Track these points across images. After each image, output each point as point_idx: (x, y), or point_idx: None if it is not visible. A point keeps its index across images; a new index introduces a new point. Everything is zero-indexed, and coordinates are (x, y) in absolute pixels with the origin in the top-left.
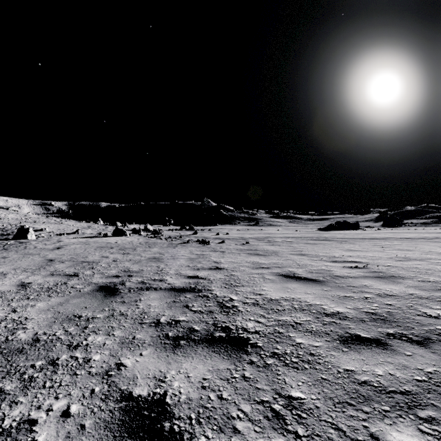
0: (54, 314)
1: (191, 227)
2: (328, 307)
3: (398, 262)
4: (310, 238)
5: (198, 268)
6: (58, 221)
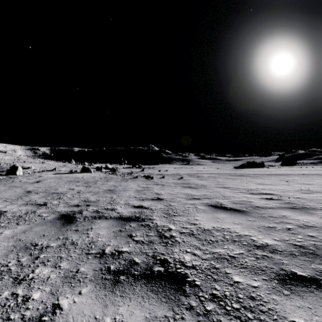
0: (15, 242)
1: (140, 166)
2: (256, 239)
3: (304, 194)
4: (229, 174)
5: (143, 199)
6: (42, 161)
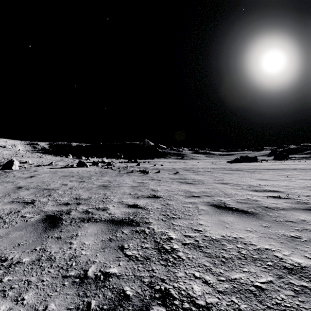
0: None
1: (135, 160)
2: (283, 255)
3: None
4: (225, 169)
5: (138, 196)
6: (40, 156)
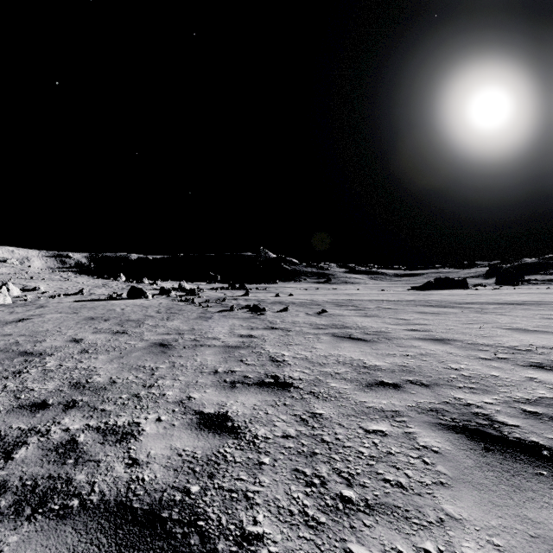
0: None
1: (242, 285)
2: None
3: None
4: (417, 303)
5: (233, 380)
6: (65, 277)
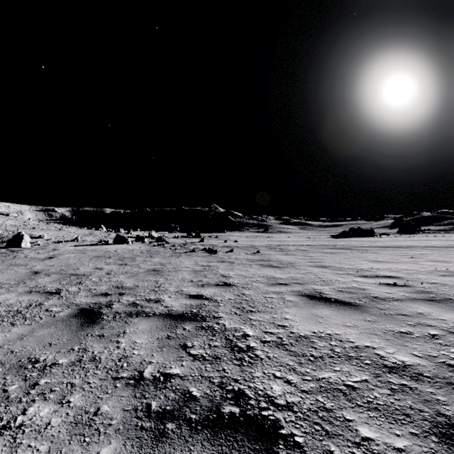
0: (4, 356)
1: (197, 234)
2: (385, 353)
3: (443, 277)
4: (326, 246)
5: (202, 284)
6: (59, 228)
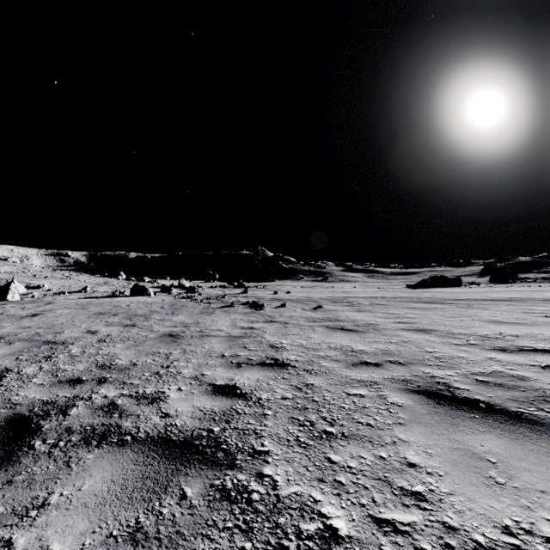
0: None
1: (240, 284)
2: None
3: None
4: (409, 299)
5: (239, 361)
6: (67, 275)
